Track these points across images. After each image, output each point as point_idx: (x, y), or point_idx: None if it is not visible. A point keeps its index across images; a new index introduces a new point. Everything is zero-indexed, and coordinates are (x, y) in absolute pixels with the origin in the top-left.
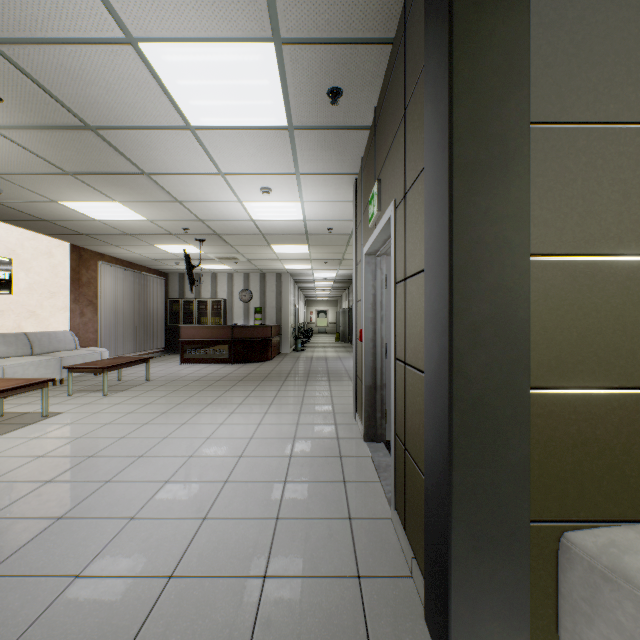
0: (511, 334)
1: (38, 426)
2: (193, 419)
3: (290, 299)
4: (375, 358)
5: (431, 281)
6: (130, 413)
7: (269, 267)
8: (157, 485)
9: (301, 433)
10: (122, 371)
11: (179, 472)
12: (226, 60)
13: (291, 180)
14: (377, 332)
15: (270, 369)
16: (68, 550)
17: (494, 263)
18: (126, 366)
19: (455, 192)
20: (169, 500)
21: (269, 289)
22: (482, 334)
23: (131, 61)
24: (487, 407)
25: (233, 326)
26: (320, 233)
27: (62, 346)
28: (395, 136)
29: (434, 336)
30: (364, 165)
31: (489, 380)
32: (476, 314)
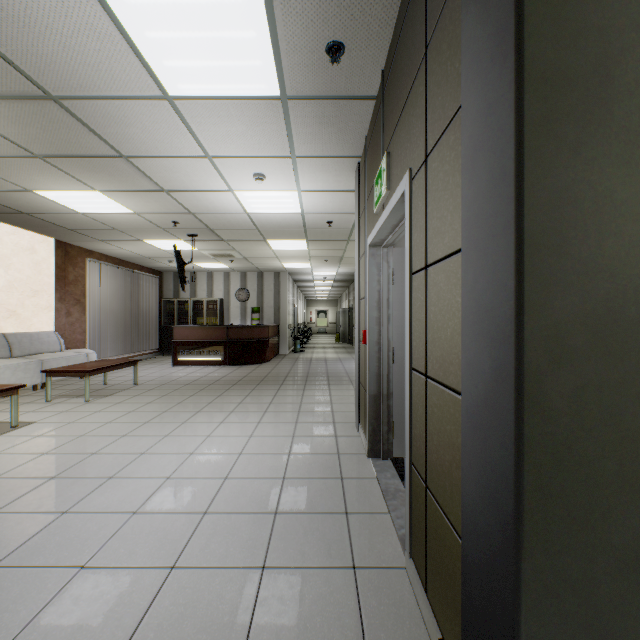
0: (615, 342)
1: (3, 439)
2: (178, 430)
3: (289, 298)
4: (381, 363)
5: (477, 263)
6: (109, 423)
7: (267, 265)
8: (122, 518)
9: (297, 447)
10: (111, 374)
11: (151, 499)
12: (202, 1)
13: (286, 165)
14: (383, 334)
15: (267, 372)
16: None
17: (588, 230)
18: (111, 369)
19: (526, 117)
20: (133, 540)
21: (267, 288)
22: (569, 342)
23: (86, 3)
24: (577, 458)
25: (228, 326)
26: (319, 227)
27: (45, 348)
28: (411, 89)
29: (483, 344)
30: (368, 144)
31: (580, 415)
32: (560, 311)
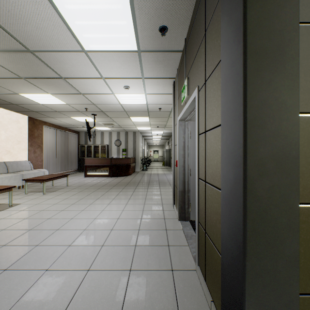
0: (286, 167)
1: (5, 211)
2: (88, 207)
3: (140, 144)
4: (184, 176)
5: (227, 131)
6: (55, 204)
7: (129, 128)
8: (64, 248)
9: (145, 215)
10: (55, 181)
11: (77, 239)
12: (101, 8)
13: (139, 82)
14: (185, 162)
15: (130, 180)
16: (5, 293)
17: (275, 118)
18: (55, 179)
19: (248, 69)
20: (69, 258)
21: (129, 139)
22: (266, 167)
23: (47, 9)
24: (270, 217)
25: (111, 158)
26: (155, 111)
27: (24, 168)
28: (198, 49)
29: (230, 167)
30: (178, 72)
31: (271, 198)
32: (262, 153)
